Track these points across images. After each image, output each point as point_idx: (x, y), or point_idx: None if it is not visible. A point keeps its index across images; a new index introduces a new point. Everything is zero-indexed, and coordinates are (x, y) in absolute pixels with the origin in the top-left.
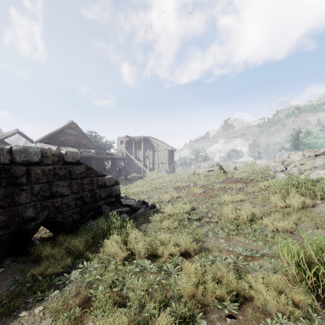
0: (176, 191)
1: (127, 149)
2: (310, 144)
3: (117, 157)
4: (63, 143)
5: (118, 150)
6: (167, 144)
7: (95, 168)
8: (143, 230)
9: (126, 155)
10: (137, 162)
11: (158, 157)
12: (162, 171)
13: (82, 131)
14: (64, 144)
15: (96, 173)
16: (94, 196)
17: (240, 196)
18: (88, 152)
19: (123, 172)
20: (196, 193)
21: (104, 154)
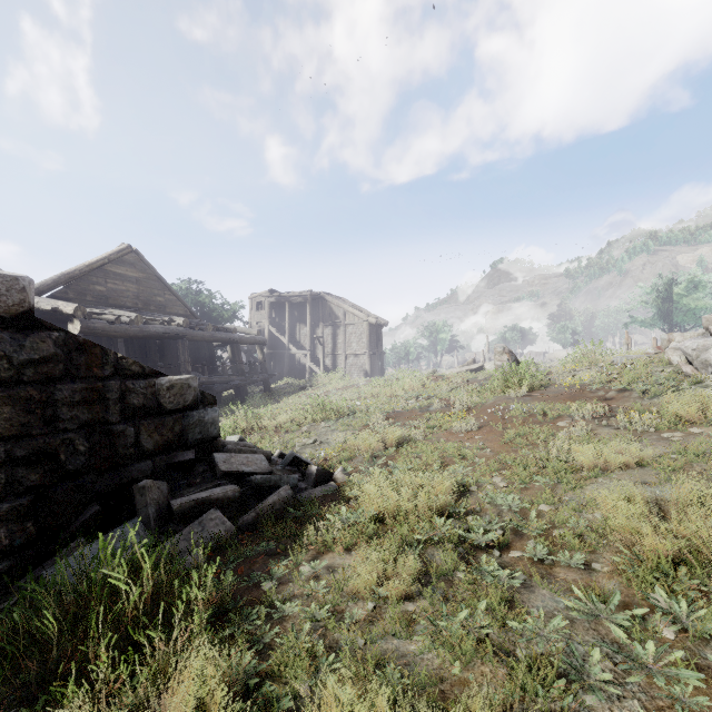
0: (393, 423)
1: (273, 322)
2: (699, 312)
3: (245, 337)
4: (104, 300)
5: (251, 324)
6: (366, 312)
7: (186, 364)
8: (268, 604)
9: (271, 336)
10: (296, 351)
11: (345, 340)
12: (354, 374)
13: (155, 271)
14: (105, 304)
15: (117, 366)
16: (109, 448)
17: (635, 448)
18: (167, 322)
19: (259, 374)
20: (457, 430)
21: (211, 330)
